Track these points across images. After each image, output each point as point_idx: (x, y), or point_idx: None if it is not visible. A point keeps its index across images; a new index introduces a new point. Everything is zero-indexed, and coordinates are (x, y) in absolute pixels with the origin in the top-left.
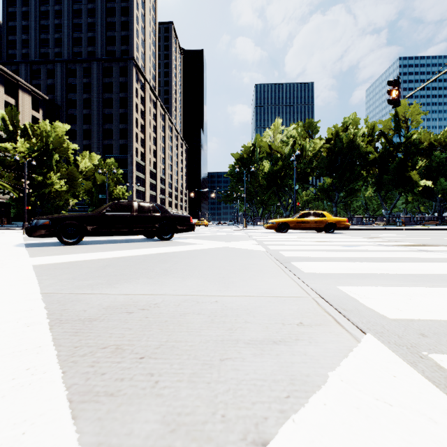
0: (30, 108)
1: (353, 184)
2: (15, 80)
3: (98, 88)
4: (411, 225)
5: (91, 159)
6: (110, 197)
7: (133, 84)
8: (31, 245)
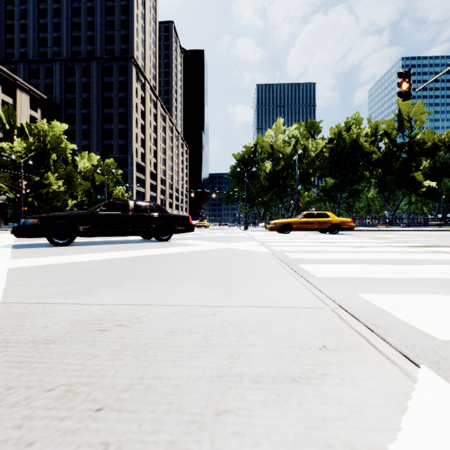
0: (28, 108)
1: (355, 184)
2: (13, 79)
3: (98, 87)
4: (414, 226)
5: (90, 159)
6: (109, 198)
7: (132, 84)
8: (20, 246)
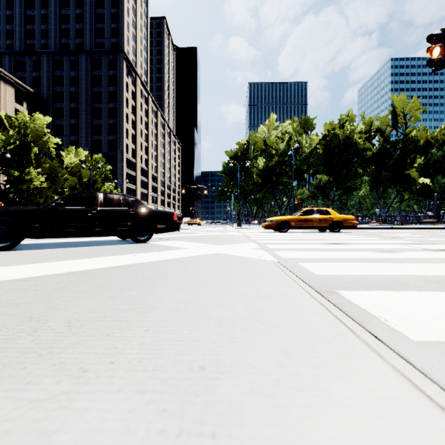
0: (13, 101)
1: (349, 181)
2: None
3: (87, 81)
4: (406, 224)
5: (78, 155)
6: None
7: (123, 78)
8: None
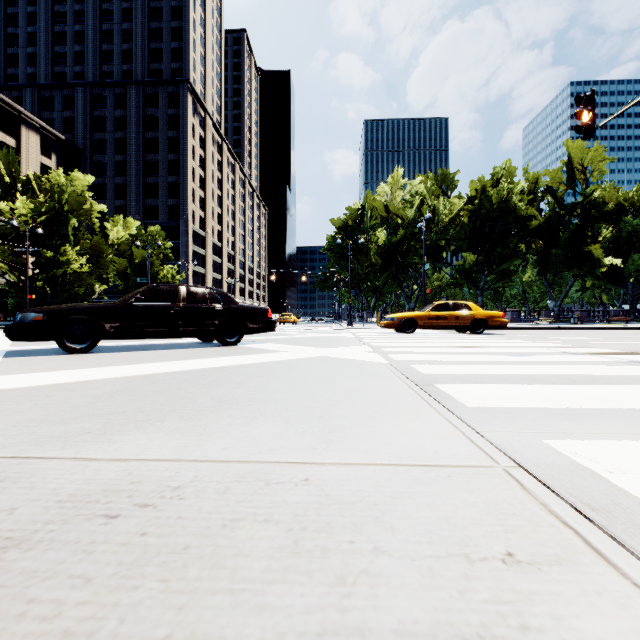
0: (38, 152)
1: (506, 262)
2: (16, 112)
3: (138, 124)
4: (589, 322)
5: (127, 226)
6: (154, 281)
7: (187, 119)
8: (16, 353)
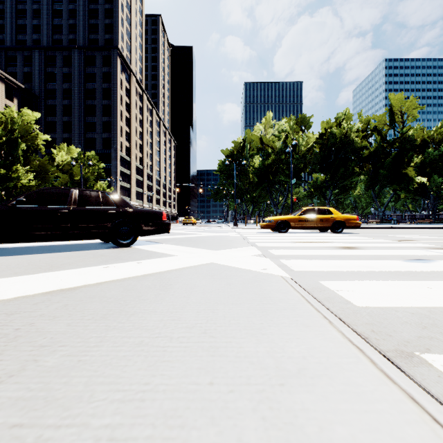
0: (3, 97)
1: (346, 180)
2: None
3: (80, 78)
4: (402, 223)
5: (70, 152)
6: None
7: (117, 75)
8: None
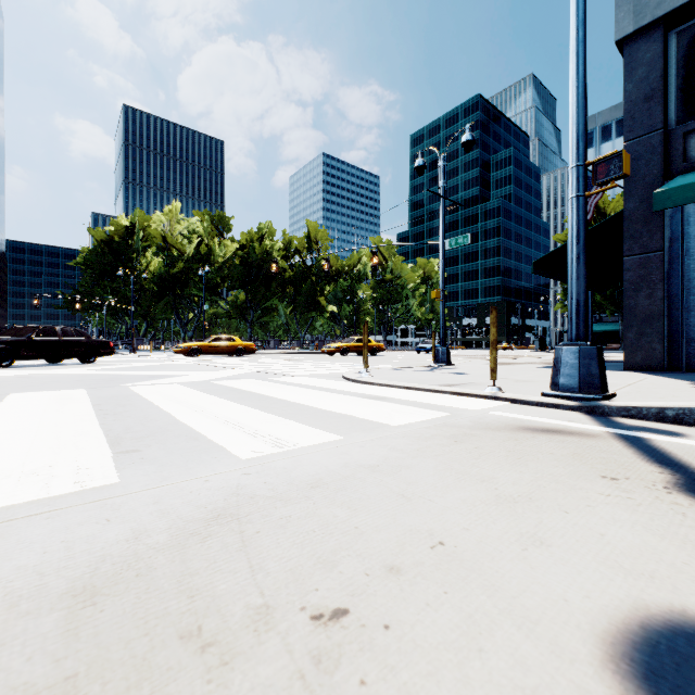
0: None
1: (269, 302)
2: None
3: None
4: None
5: None
6: None
7: None
8: None
